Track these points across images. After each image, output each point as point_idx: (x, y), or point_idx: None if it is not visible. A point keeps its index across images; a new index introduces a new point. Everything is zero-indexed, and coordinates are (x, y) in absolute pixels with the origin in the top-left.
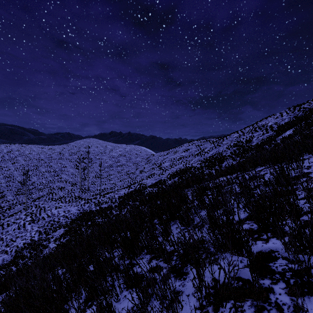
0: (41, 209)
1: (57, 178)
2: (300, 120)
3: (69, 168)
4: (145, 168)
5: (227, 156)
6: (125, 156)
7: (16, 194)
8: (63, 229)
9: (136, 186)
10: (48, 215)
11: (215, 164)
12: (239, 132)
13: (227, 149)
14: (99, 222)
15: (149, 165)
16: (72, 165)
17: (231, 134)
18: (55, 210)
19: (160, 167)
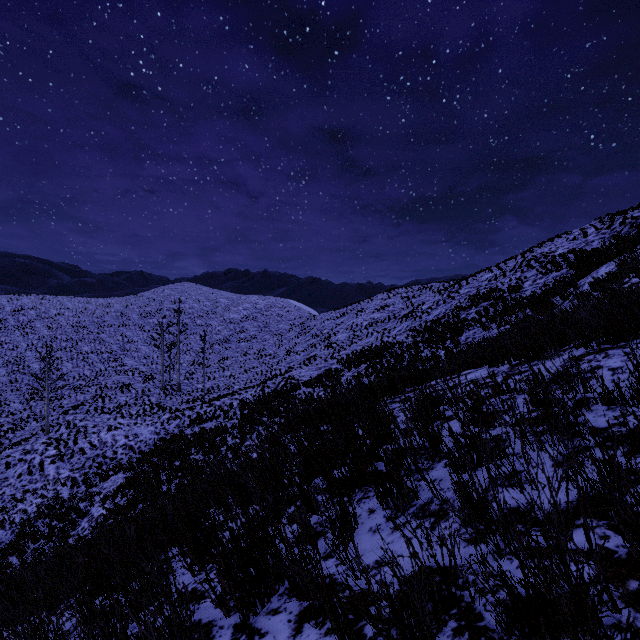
0: (78, 430)
1: (115, 366)
2: (630, 243)
3: (140, 345)
4: (297, 345)
5: (469, 321)
6: (256, 320)
7: (30, 400)
8: (123, 474)
9: (278, 383)
10: (93, 444)
11: (445, 336)
12: (495, 269)
13: (469, 306)
14: (198, 462)
15: (306, 339)
16: (146, 338)
17: (477, 274)
18: (106, 434)
19: (328, 344)
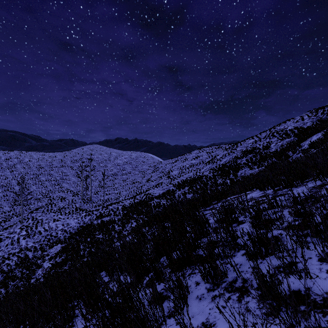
0: (38, 221)
1: (58, 187)
2: None
3: (71, 176)
4: (152, 177)
5: (242, 164)
6: (131, 164)
7: (14, 205)
8: (61, 245)
9: (142, 197)
10: (45, 229)
11: (229, 172)
12: (255, 137)
13: (242, 157)
14: (99, 239)
15: (157, 173)
16: (74, 173)
17: (246, 140)
18: (52, 223)
19: (168, 176)
